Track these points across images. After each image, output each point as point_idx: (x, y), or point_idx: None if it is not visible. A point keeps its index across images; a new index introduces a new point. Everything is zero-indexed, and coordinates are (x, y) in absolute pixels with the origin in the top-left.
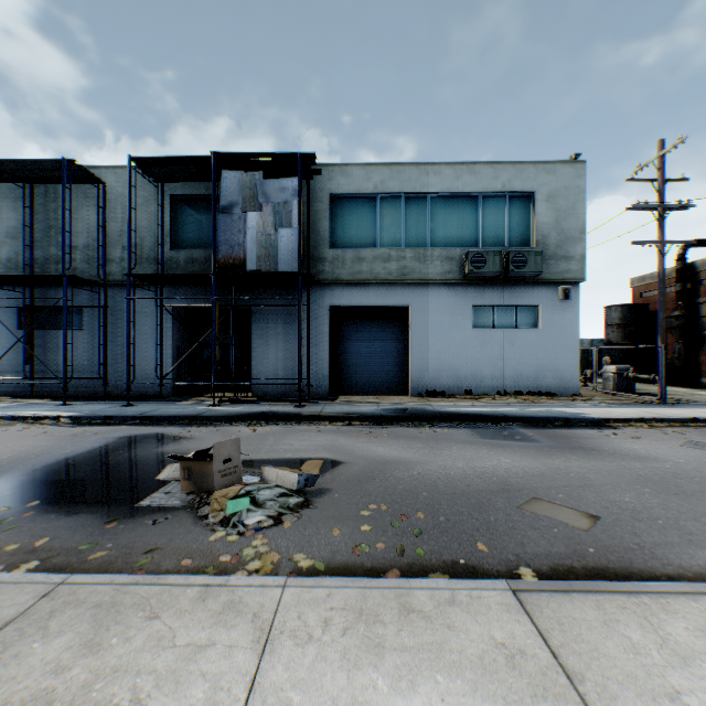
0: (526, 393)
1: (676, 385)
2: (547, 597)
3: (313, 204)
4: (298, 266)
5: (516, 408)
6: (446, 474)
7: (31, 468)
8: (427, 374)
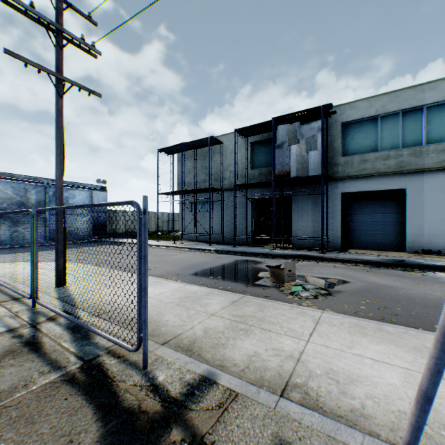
0: None
1: None
2: None
3: (330, 131)
4: (321, 171)
5: None
6: (423, 296)
7: (211, 266)
8: (422, 237)
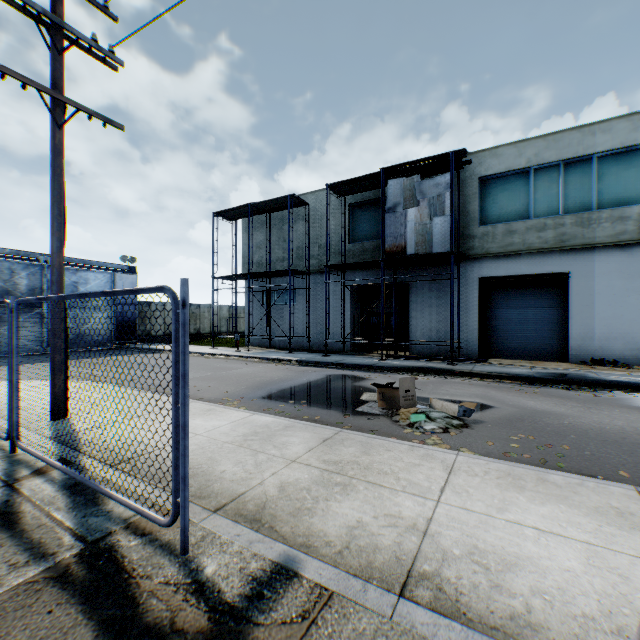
0: None
1: None
2: None
3: (463, 189)
4: (450, 247)
5: None
6: (598, 427)
7: (291, 385)
8: (591, 341)
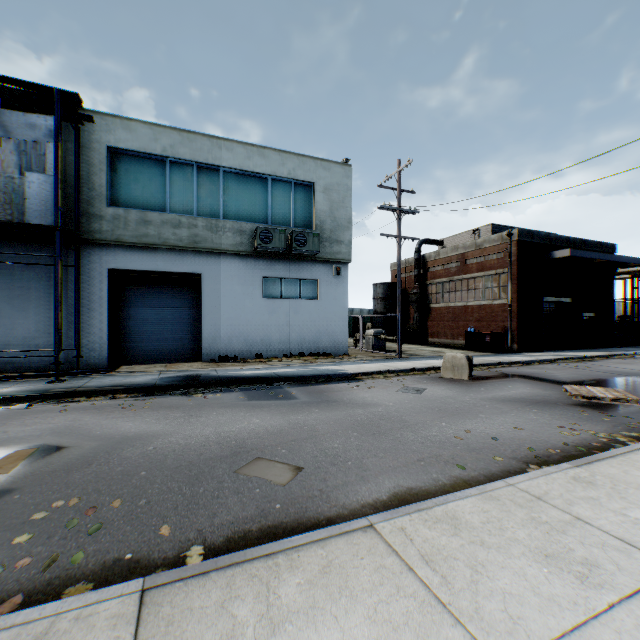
0: (308, 354)
1: (416, 343)
2: (179, 588)
3: (88, 154)
4: (55, 219)
5: (293, 369)
6: (185, 445)
7: None
8: (220, 340)
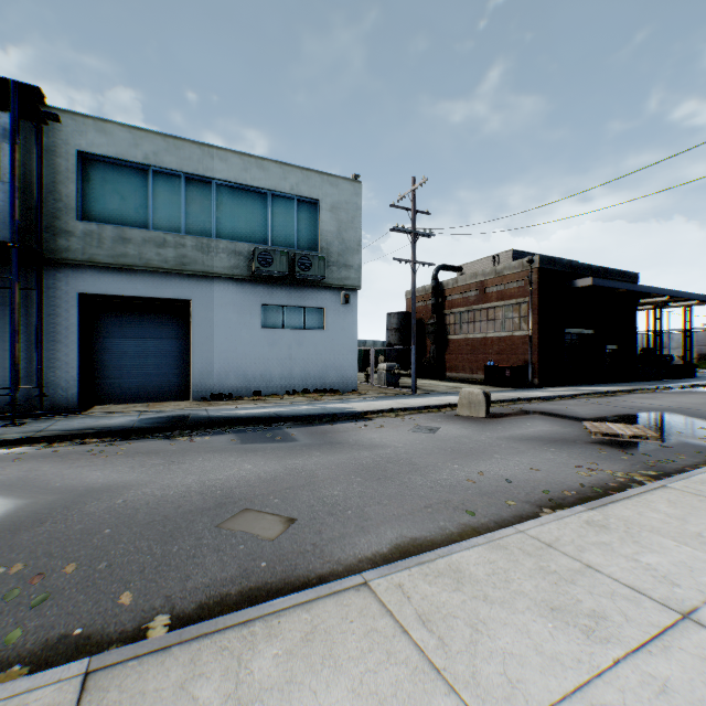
0: (313, 391)
1: (433, 378)
2: (133, 667)
3: (54, 159)
4: (11, 234)
5: (295, 407)
6: (161, 497)
7: None
8: (212, 376)
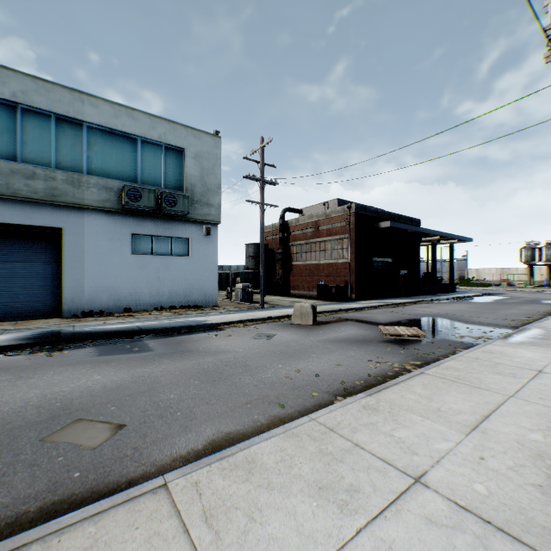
0: (179, 307)
1: (280, 295)
2: None
3: None
4: None
5: (159, 321)
6: None
7: None
8: (84, 295)
